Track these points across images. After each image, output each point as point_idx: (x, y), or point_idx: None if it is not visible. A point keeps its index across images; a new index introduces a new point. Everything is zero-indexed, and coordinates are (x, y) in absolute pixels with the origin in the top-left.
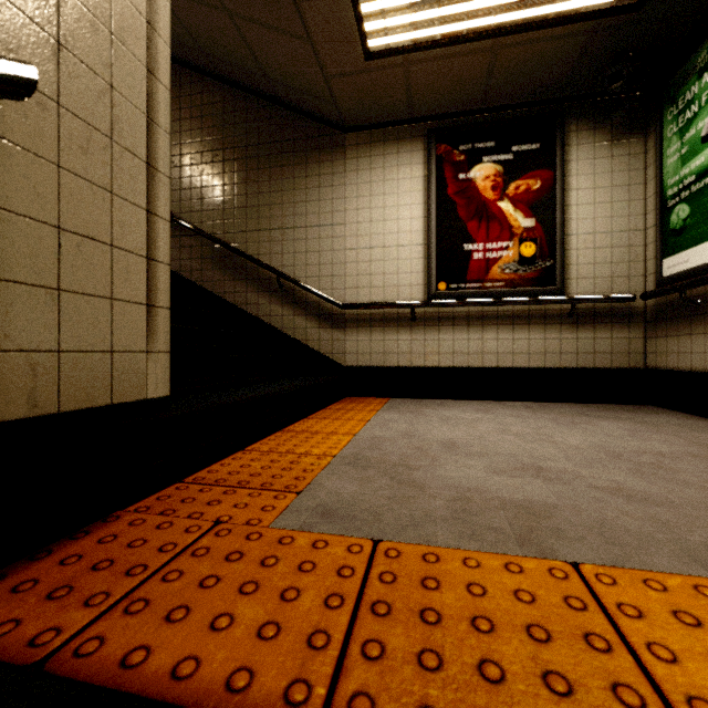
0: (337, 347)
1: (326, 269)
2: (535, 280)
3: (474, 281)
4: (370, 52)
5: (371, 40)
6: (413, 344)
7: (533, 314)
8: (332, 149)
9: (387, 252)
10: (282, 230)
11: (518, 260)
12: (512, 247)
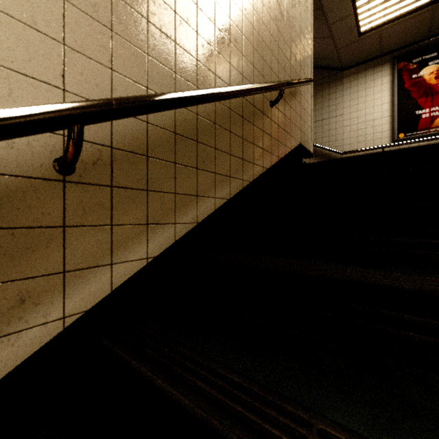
0: None
1: (333, 138)
2: None
3: (422, 130)
4: (361, 33)
5: (362, 28)
6: None
7: None
8: (336, 81)
9: (367, 124)
10: None
11: None
12: None
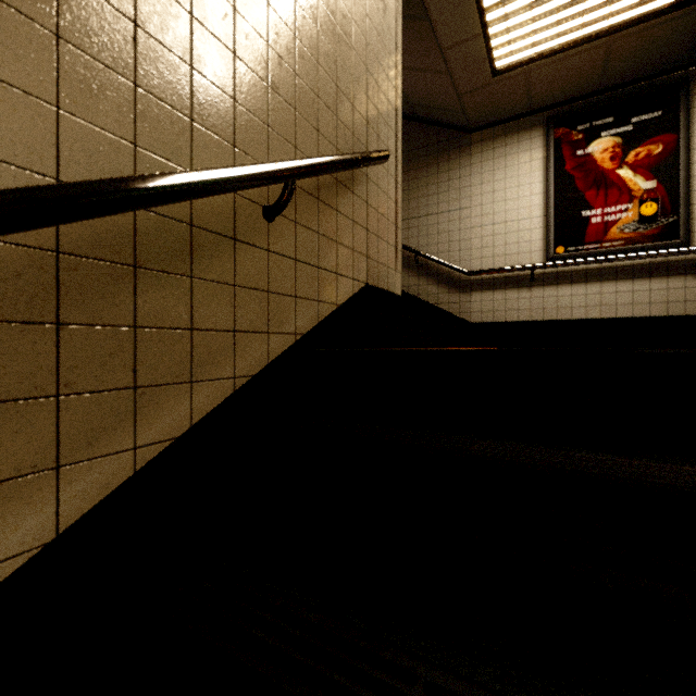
0: (464, 308)
1: (455, 245)
2: (657, 236)
3: (591, 243)
4: (496, 71)
5: (498, 62)
6: (532, 301)
7: (654, 267)
8: (459, 149)
9: (508, 226)
10: (418, 218)
11: (638, 220)
12: (632, 208)
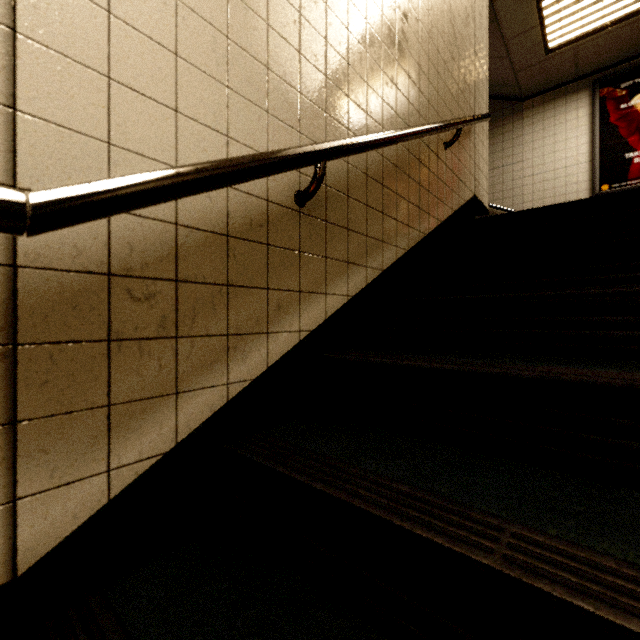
0: None
1: (508, 193)
2: None
3: (634, 179)
4: (549, 50)
5: (550, 44)
6: None
7: None
8: (512, 115)
9: (557, 173)
10: None
11: None
12: None
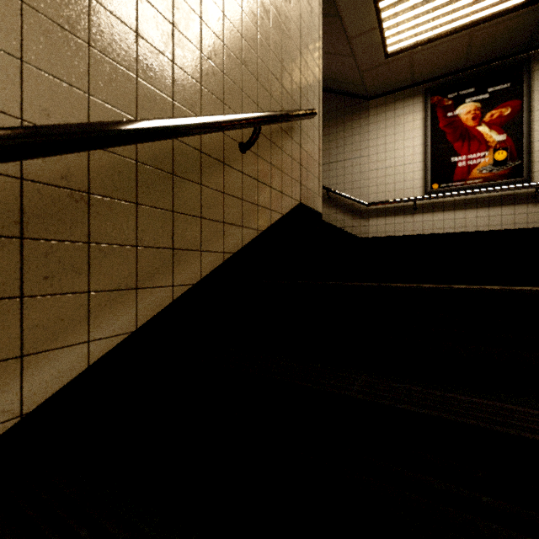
0: (364, 230)
1: (356, 184)
2: (506, 175)
3: (458, 181)
4: (388, 54)
5: (389, 48)
6: (414, 225)
7: (505, 198)
8: (360, 112)
9: (397, 169)
10: (329, 164)
11: (492, 163)
12: (488, 155)
